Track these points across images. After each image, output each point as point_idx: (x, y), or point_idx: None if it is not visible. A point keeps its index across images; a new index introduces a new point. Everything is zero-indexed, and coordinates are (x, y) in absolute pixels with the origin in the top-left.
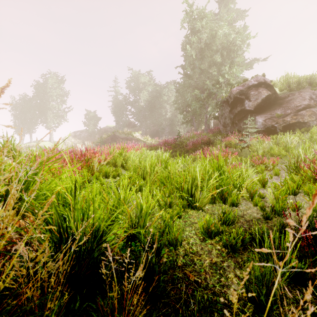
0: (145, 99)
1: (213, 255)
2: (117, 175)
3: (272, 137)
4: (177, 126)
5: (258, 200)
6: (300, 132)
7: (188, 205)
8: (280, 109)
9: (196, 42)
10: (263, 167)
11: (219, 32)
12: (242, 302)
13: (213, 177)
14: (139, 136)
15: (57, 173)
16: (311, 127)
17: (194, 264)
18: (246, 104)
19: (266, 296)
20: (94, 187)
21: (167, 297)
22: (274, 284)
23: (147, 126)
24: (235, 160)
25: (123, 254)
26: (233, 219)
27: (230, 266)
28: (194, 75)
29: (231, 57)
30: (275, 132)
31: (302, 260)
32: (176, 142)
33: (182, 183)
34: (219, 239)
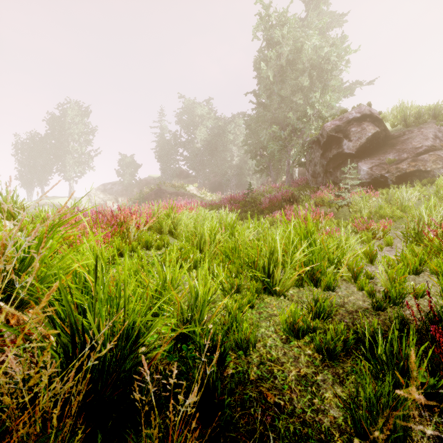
0: (203, 138)
1: (302, 363)
2: (163, 245)
3: (382, 192)
4: (248, 176)
5: (364, 282)
6: (421, 185)
7: (265, 289)
8: (393, 153)
9: (274, 58)
10: (370, 234)
11: (306, 44)
12: (347, 437)
13: (300, 249)
14: (195, 190)
15: (77, 243)
16: (437, 178)
17: (274, 378)
18: (345, 145)
19: (382, 429)
20: (125, 265)
21: (235, 430)
22: (394, 410)
23: (205, 176)
24: (330, 224)
25: (169, 363)
26: (329, 310)
27: (327, 381)
28: (272, 105)
29: (323, 79)
30: (386, 185)
31: (433, 371)
32: (246, 199)
33: (255, 257)
34: (309, 340)
